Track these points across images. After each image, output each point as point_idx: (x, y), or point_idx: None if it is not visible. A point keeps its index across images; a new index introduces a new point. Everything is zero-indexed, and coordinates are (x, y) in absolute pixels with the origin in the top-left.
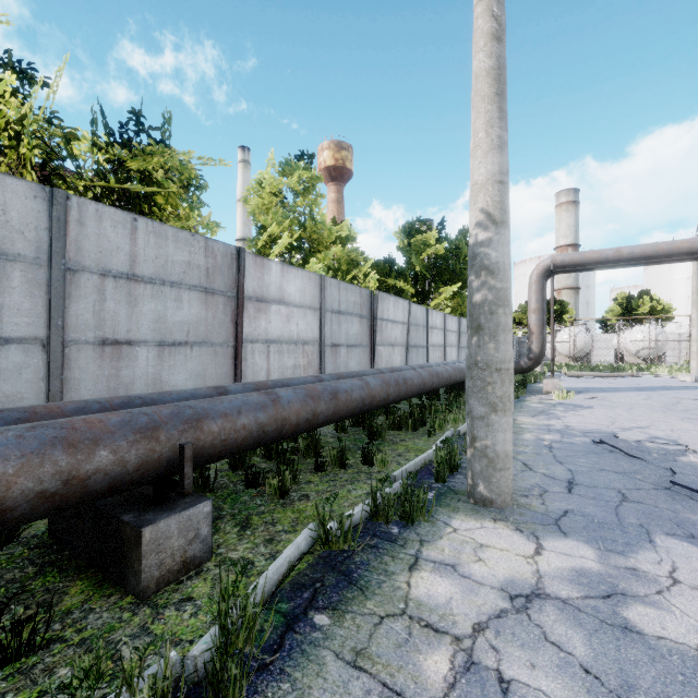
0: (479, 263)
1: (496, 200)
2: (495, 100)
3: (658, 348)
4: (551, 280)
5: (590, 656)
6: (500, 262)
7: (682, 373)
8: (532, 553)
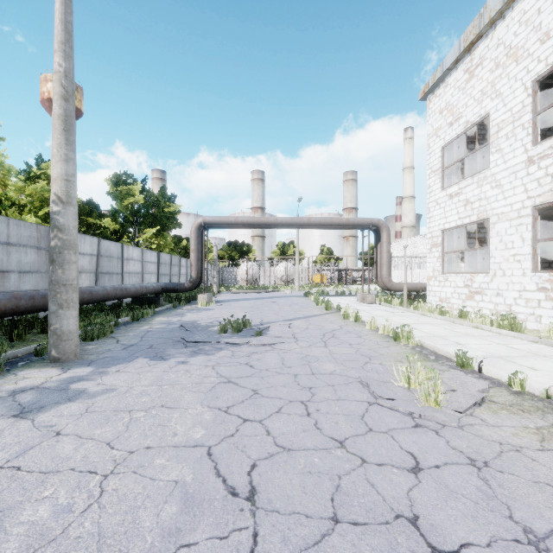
0: (53, 224)
1: (64, 189)
2: (63, 134)
3: (290, 275)
4: (203, 232)
5: (29, 400)
6: (66, 224)
7: (293, 289)
8: (55, 375)
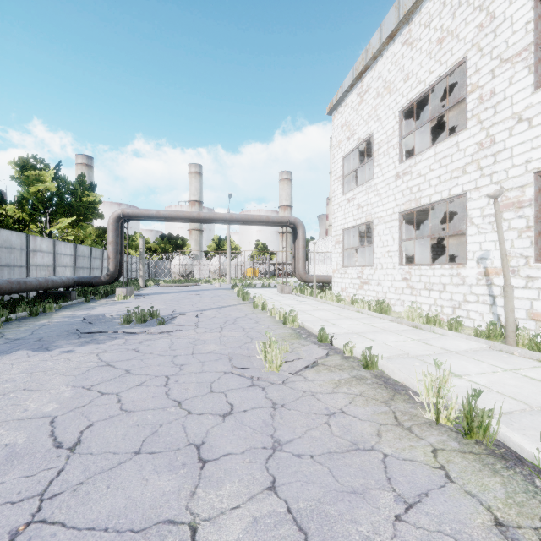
0: None
1: None
2: None
3: (224, 269)
4: (122, 224)
5: None
6: None
7: (224, 282)
8: None
